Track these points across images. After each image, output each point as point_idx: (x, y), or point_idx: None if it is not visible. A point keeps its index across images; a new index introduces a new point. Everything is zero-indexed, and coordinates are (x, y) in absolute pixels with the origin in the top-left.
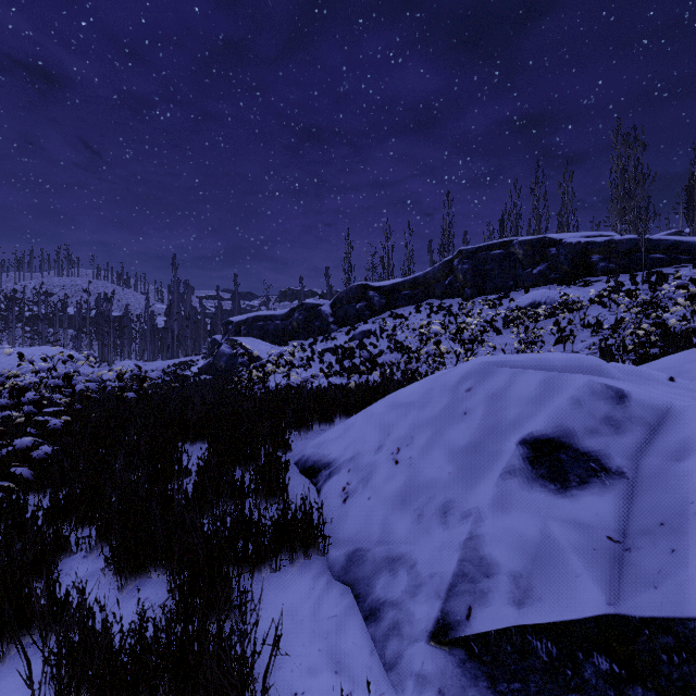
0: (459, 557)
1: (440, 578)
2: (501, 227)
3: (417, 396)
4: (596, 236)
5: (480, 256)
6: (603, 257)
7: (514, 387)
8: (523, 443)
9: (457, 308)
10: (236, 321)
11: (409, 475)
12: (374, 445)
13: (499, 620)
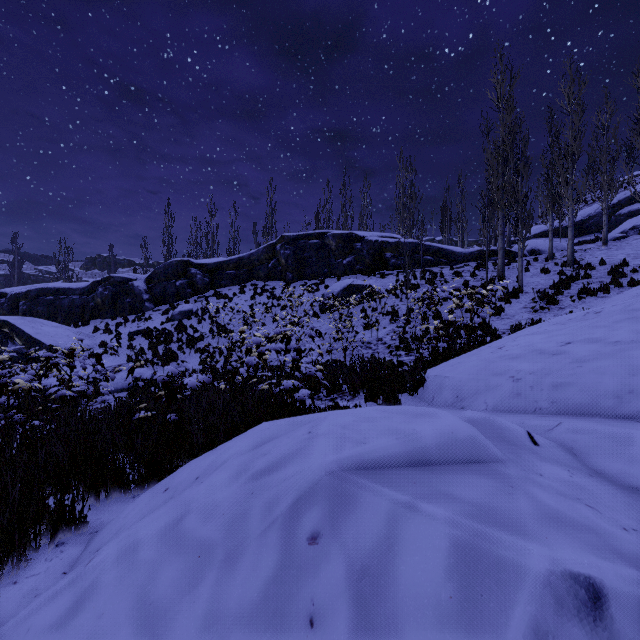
0: None
1: None
2: (317, 219)
3: (219, 525)
4: (388, 237)
5: (300, 243)
6: (393, 254)
7: (402, 558)
8: None
9: (280, 290)
10: (12, 293)
11: None
12: None
13: None
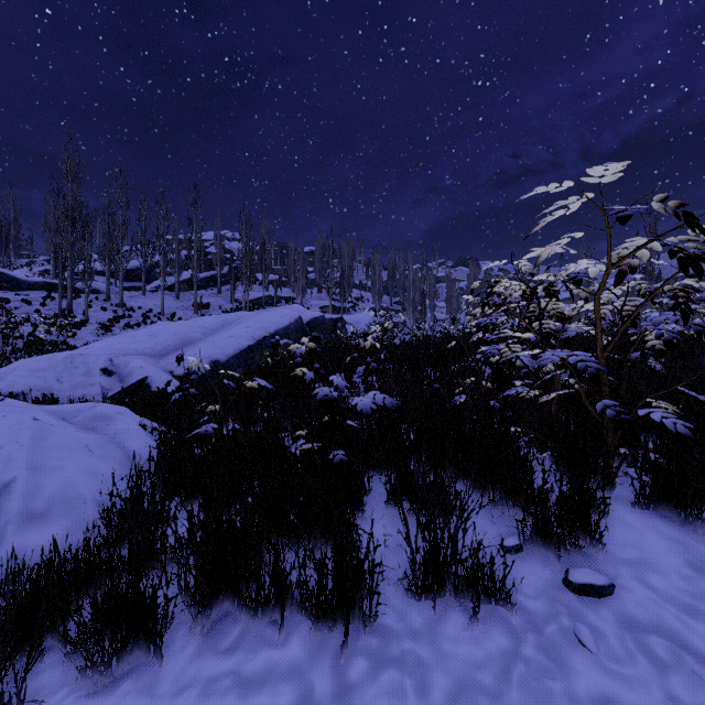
0: (101, 389)
1: (99, 393)
2: None
3: (46, 366)
4: None
5: None
6: None
7: (89, 360)
8: (100, 370)
9: None
10: None
11: (71, 383)
12: (43, 382)
13: (112, 394)
